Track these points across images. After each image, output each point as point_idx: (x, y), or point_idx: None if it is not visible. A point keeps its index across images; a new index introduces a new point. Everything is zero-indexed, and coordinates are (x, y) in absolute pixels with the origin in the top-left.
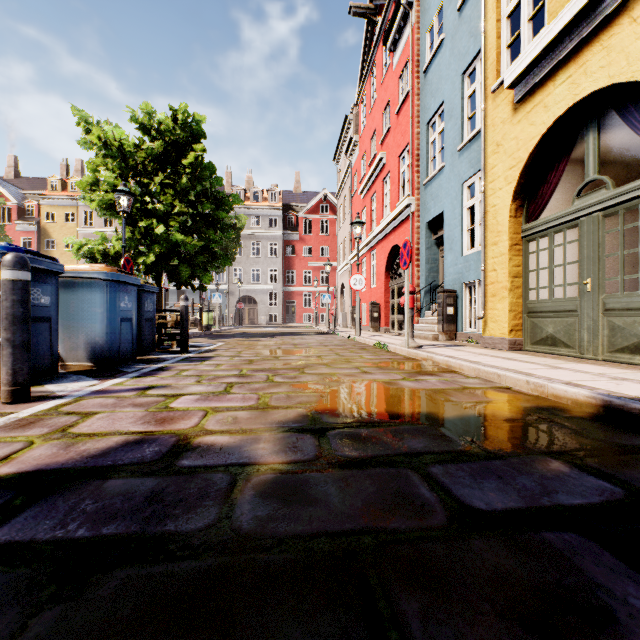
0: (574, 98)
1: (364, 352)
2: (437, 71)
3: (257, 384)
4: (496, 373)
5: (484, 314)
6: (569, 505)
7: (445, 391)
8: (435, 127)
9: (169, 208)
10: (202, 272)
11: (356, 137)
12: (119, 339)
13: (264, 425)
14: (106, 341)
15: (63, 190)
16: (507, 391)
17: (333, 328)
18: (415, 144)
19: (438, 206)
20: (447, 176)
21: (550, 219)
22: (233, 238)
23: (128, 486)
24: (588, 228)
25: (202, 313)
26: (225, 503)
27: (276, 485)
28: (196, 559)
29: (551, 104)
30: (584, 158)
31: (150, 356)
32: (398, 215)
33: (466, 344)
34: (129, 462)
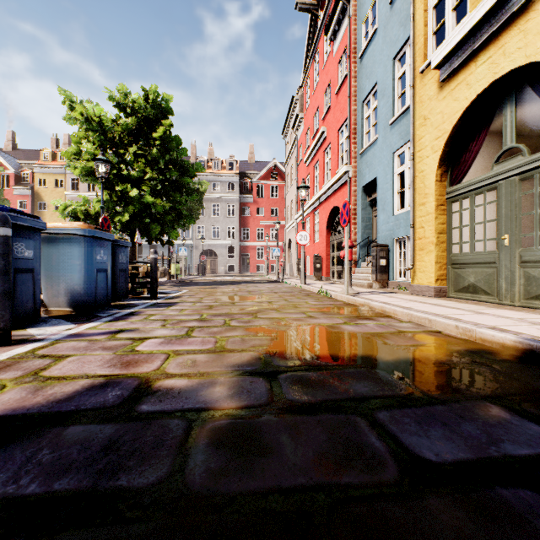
0: (494, 76)
1: (309, 298)
2: (371, 56)
3: (215, 328)
4: (427, 318)
5: (413, 265)
6: (517, 456)
7: (383, 335)
8: (369, 105)
9: (141, 174)
10: (170, 229)
11: (301, 114)
12: (95, 287)
13: (220, 368)
14: (84, 289)
15: (53, 160)
16: (438, 335)
17: (282, 277)
18: (352, 119)
19: (372, 172)
20: (380, 146)
21: (472, 183)
22: (197, 200)
23: (87, 433)
24: (506, 190)
25: (170, 264)
26: (179, 453)
27: (230, 433)
28: (145, 521)
29: (473, 82)
30: (502, 129)
31: (123, 302)
32: (337, 180)
33: (397, 291)
34: (91, 407)
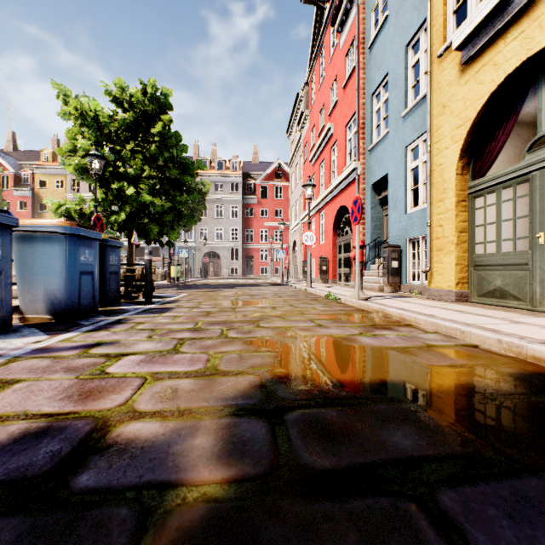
0: (527, 53)
1: (316, 303)
2: (382, 46)
3: (209, 340)
4: (459, 329)
5: (430, 267)
6: None
7: (409, 350)
8: (379, 98)
9: (139, 172)
10: (169, 230)
11: (306, 112)
12: (79, 292)
13: (207, 402)
14: (65, 294)
15: (54, 161)
16: (476, 350)
17: (286, 280)
18: (361, 114)
19: (382, 169)
20: (391, 141)
21: (499, 175)
22: (199, 201)
23: None
24: (541, 182)
25: (170, 266)
26: None
27: (205, 543)
28: None
29: (501, 61)
30: (535, 113)
31: (114, 307)
32: (345, 178)
33: (411, 295)
34: (4, 478)
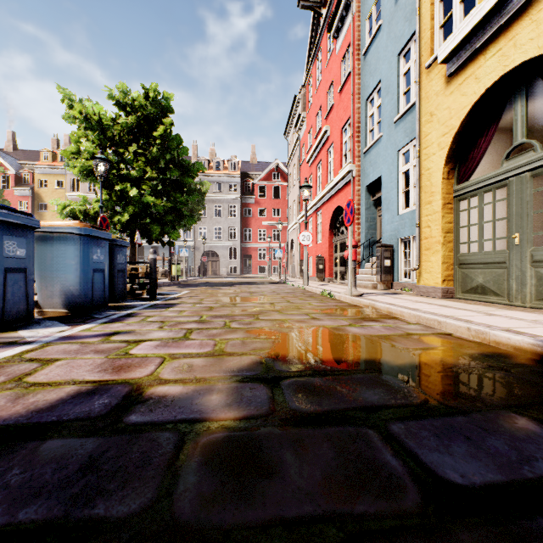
0: (504, 69)
1: (312, 299)
2: (375, 53)
3: (215, 330)
4: (436, 320)
5: (419, 266)
6: None
7: (391, 337)
8: (373, 103)
9: (141, 174)
10: (170, 229)
11: (304, 114)
12: (92, 288)
13: (218, 373)
14: (79, 290)
15: (54, 161)
16: (449, 337)
17: (284, 278)
18: (356, 118)
19: (376, 171)
20: (384, 145)
21: (480, 180)
22: (198, 201)
23: (65, 449)
24: (517, 187)
25: (171, 265)
26: (168, 473)
27: (226, 448)
28: None
29: (482, 76)
30: (512, 124)
31: (122, 303)
32: (341, 180)
33: (402, 292)
34: (74, 417)
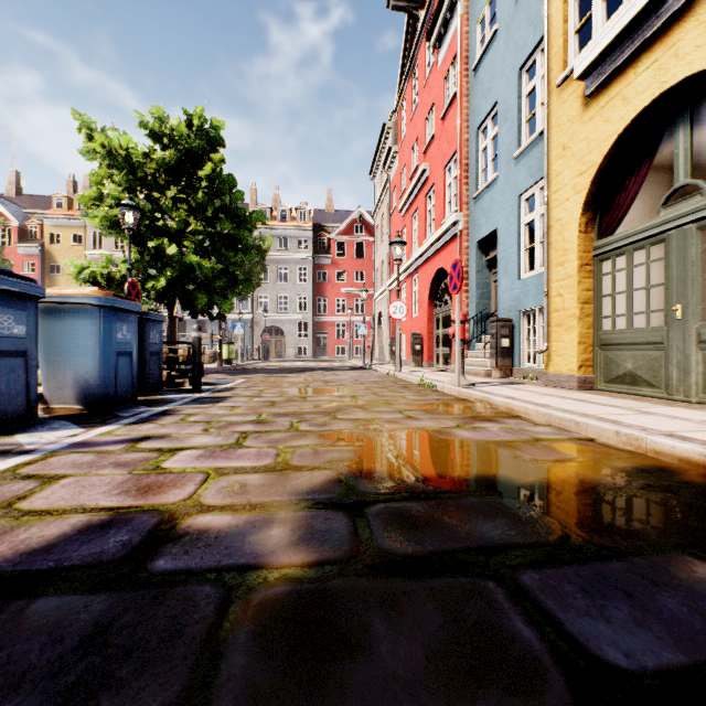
0: (661, 86)
1: (406, 391)
2: (489, 68)
3: (277, 434)
4: (573, 420)
5: (547, 347)
6: None
7: (513, 444)
8: (486, 133)
9: (182, 226)
10: (221, 299)
11: (395, 147)
12: (115, 377)
13: (281, 497)
14: (99, 379)
15: (69, 209)
16: (591, 444)
17: (369, 362)
18: (463, 152)
19: (490, 223)
20: (501, 188)
21: (629, 234)
22: (258, 262)
23: (62, 612)
24: (678, 243)
25: (221, 345)
26: (205, 651)
27: (289, 611)
28: None
29: (632, 96)
30: (672, 159)
31: (156, 396)
32: (444, 234)
33: (525, 382)
34: (79, 563)
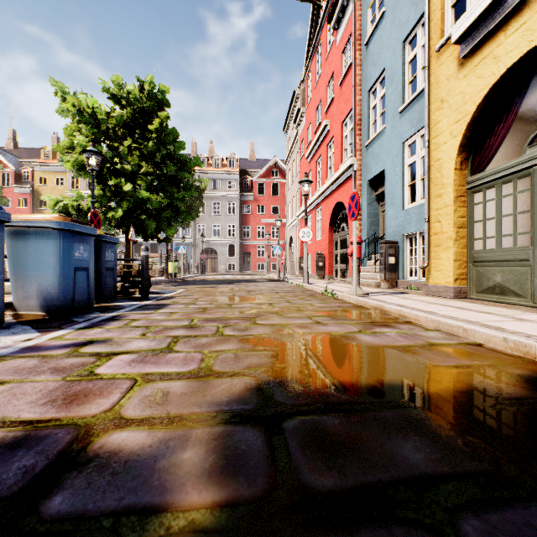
0: (529, 45)
1: (313, 299)
2: (378, 42)
3: (204, 338)
4: (461, 327)
5: (428, 263)
6: None
7: (411, 349)
8: (375, 94)
9: (136, 168)
10: (166, 226)
11: (303, 109)
12: (73, 288)
13: (199, 408)
14: (58, 290)
15: (54, 158)
16: (481, 349)
17: (283, 276)
18: (357, 110)
19: (379, 165)
20: (388, 137)
21: (498, 170)
22: (197, 198)
23: None
24: None
25: (168, 262)
26: None
27: None
28: None
29: (502, 54)
30: (536, 107)
31: (110, 303)
32: (341, 175)
33: (408, 291)
34: None
